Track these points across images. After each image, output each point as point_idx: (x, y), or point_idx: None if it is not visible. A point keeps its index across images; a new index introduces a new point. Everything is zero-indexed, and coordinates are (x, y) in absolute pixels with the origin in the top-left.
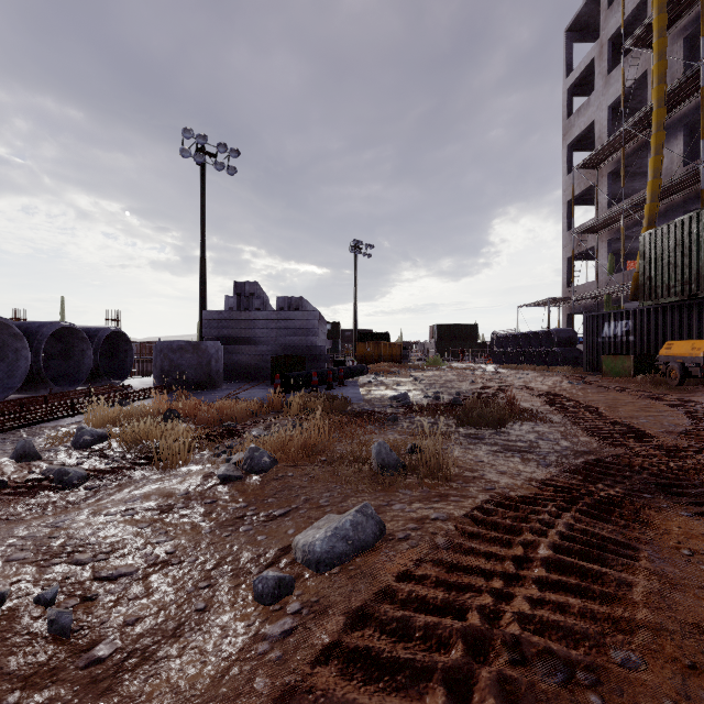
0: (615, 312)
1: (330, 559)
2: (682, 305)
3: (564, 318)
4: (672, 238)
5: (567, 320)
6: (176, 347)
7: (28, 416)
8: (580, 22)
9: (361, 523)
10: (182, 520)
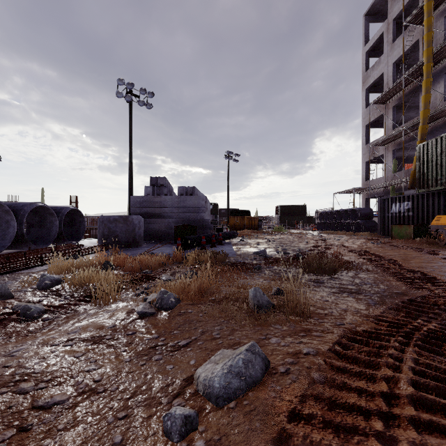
0: (399, 197)
1: (227, 394)
2: (445, 191)
3: (363, 201)
4: (439, 147)
5: (365, 202)
6: (112, 219)
7: (10, 266)
8: (374, 9)
9: (251, 360)
10: (108, 350)
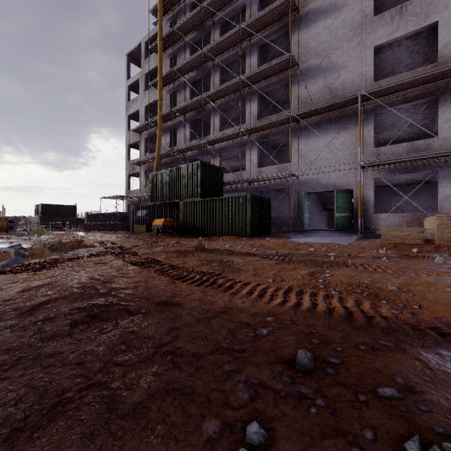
0: (142, 206)
1: (9, 265)
2: (163, 205)
3: (127, 206)
4: (159, 178)
5: (128, 207)
6: None
7: None
8: (134, 55)
9: (18, 259)
10: None
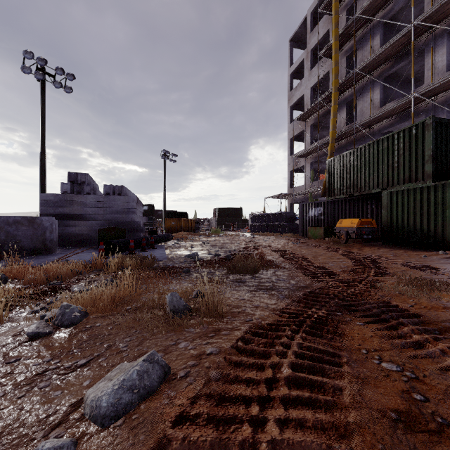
0: (315, 203)
1: (115, 411)
2: (346, 199)
3: (289, 205)
4: (342, 163)
5: (290, 207)
6: (12, 221)
7: None
8: (297, 37)
9: (147, 370)
10: None
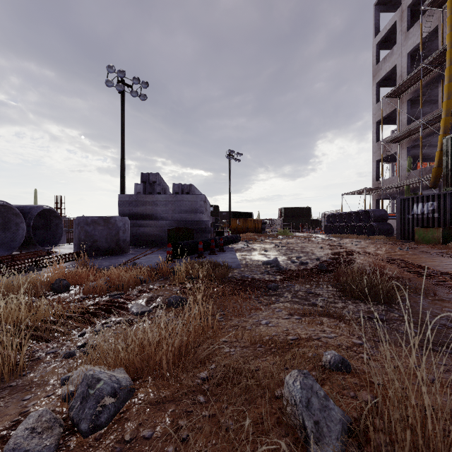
0: (422, 196)
1: None
2: None
3: (374, 202)
4: None
5: (376, 204)
6: (90, 220)
7: None
8: None
9: None
10: None
